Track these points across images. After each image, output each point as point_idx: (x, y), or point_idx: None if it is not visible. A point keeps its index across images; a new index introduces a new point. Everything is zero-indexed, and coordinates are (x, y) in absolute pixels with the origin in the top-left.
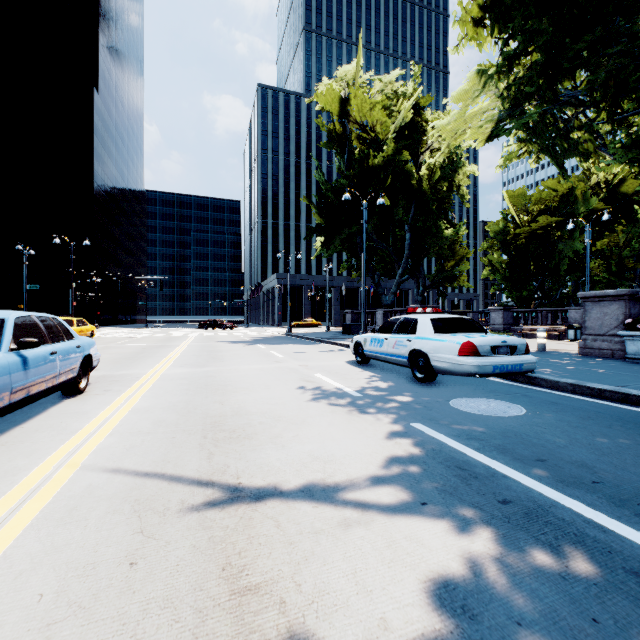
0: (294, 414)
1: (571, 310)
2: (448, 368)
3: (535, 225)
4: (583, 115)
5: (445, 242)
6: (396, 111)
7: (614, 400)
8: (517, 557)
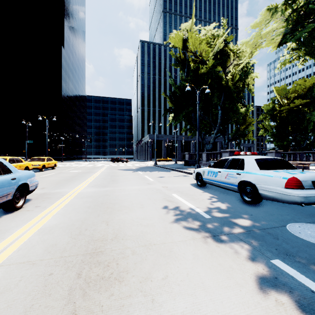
0: (161, 240)
1: None
2: (275, 196)
3: (293, 104)
4: None
5: (240, 115)
6: (213, 44)
7: None
8: None
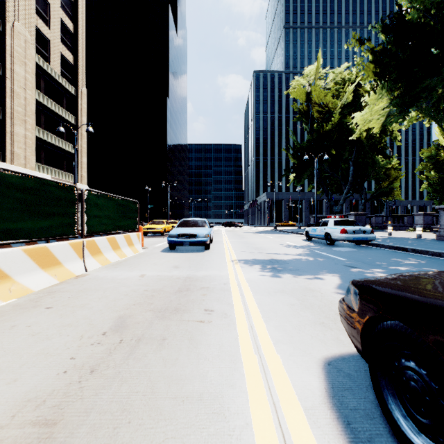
0: (278, 248)
1: None
2: (336, 238)
3: None
4: None
5: (380, 170)
6: (342, 92)
7: (400, 250)
8: (315, 258)
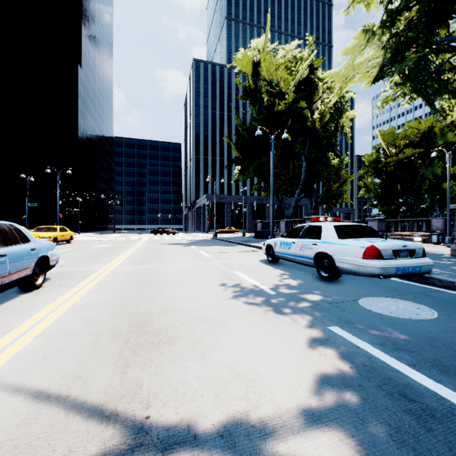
0: (216, 313)
1: (434, 220)
2: (352, 269)
3: (402, 155)
4: (449, 63)
5: (332, 169)
6: (295, 70)
7: None
8: None
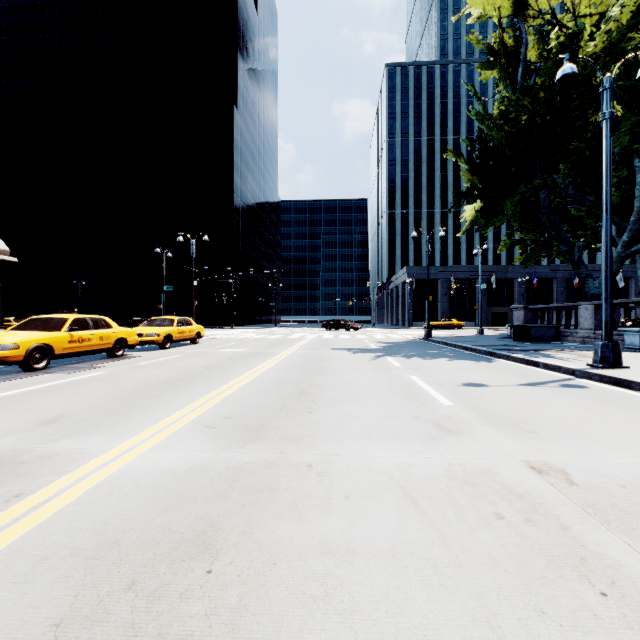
0: None
1: None
2: None
3: None
4: None
5: None
6: None
7: None
8: None
